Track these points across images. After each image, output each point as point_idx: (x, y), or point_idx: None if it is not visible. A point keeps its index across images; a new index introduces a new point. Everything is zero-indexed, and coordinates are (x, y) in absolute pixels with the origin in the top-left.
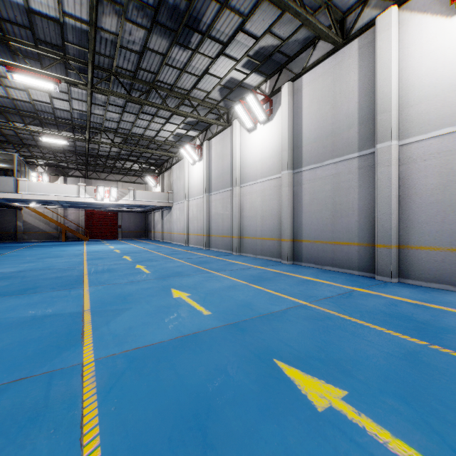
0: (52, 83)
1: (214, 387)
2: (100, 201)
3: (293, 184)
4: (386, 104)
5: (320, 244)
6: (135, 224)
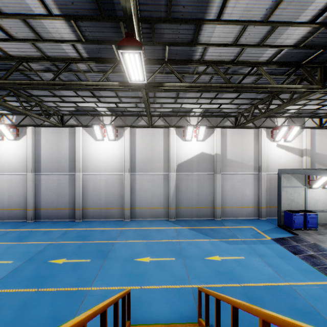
0: None
1: (37, 272)
2: None
3: (35, 180)
4: (78, 159)
5: (51, 209)
6: None
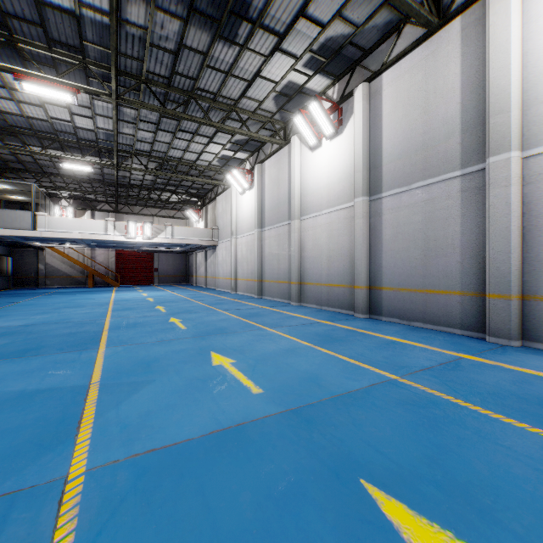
0: (68, 93)
1: (266, 538)
2: (132, 240)
3: (369, 214)
4: (503, 101)
5: (406, 292)
6: (174, 267)
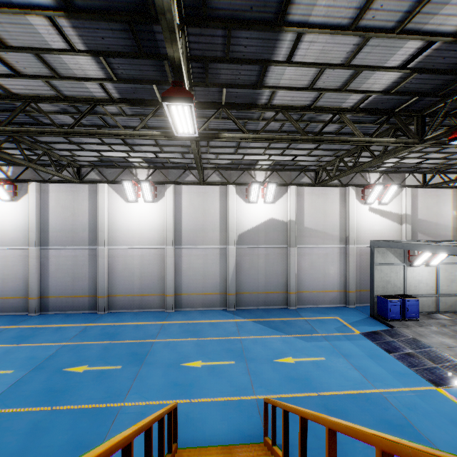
0: None
1: (48, 385)
2: None
3: (40, 256)
4: (102, 228)
5: (64, 298)
6: None
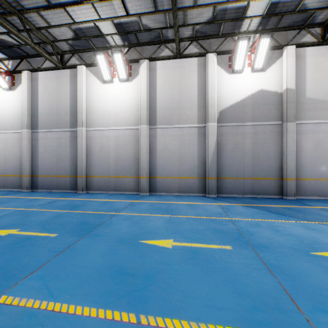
0: None
1: None
2: None
3: (32, 139)
4: (81, 109)
5: (50, 177)
6: None
